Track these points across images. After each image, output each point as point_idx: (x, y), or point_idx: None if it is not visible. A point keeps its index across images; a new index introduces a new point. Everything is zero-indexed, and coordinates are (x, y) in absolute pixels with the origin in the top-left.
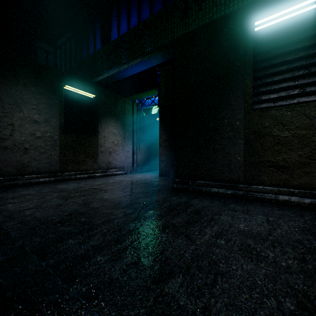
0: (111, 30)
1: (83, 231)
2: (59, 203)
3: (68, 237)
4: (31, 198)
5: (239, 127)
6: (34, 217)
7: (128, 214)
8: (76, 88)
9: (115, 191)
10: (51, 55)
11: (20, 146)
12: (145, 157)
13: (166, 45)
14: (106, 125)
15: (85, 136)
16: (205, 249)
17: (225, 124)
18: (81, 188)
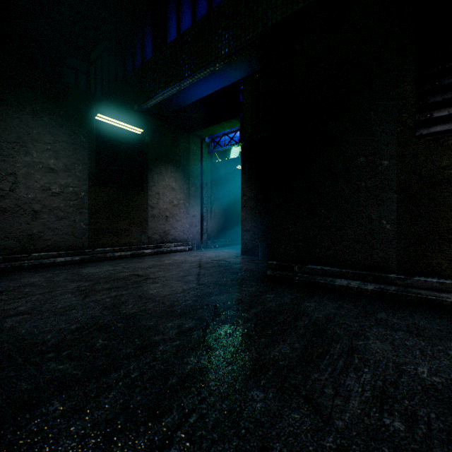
0: (168, 28)
1: (90, 376)
2: (71, 303)
3: (55, 393)
4: (31, 293)
5: (389, 169)
6: (14, 335)
7: (186, 330)
8: (114, 119)
9: (170, 281)
10: (83, 74)
11: (26, 207)
12: (220, 224)
13: (253, 40)
14: (161, 176)
15: (127, 192)
16: (362, 450)
17: (361, 165)
18: (117, 274)
